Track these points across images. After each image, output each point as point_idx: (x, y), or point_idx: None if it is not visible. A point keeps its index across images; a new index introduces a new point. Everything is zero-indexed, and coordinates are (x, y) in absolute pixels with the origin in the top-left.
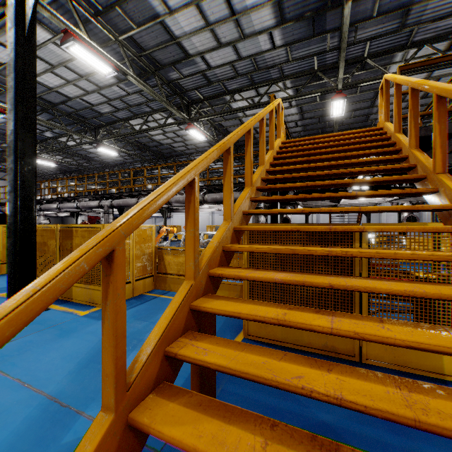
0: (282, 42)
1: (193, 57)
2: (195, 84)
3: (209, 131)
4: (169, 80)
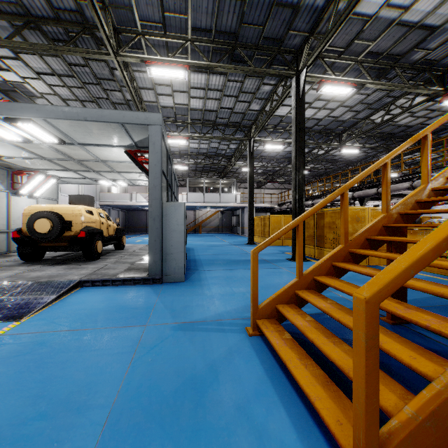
0: None
1: (441, 27)
2: None
3: None
4: (412, 63)
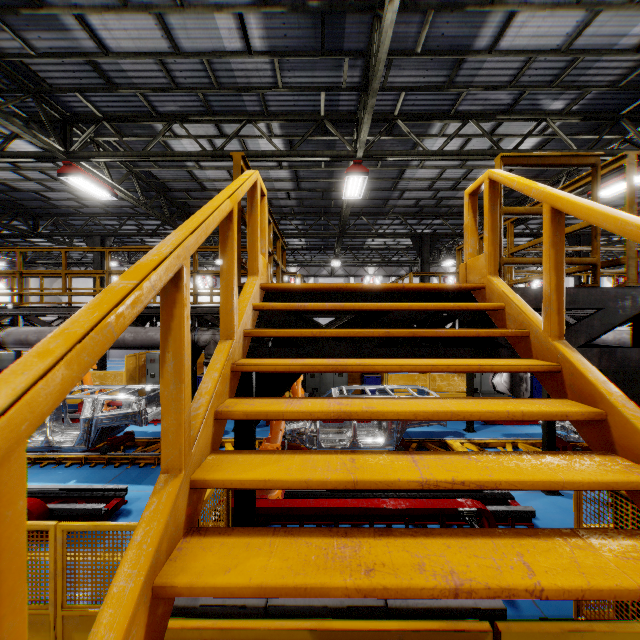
0: (265, 46)
1: (54, 11)
2: (74, 79)
3: (127, 180)
4: None
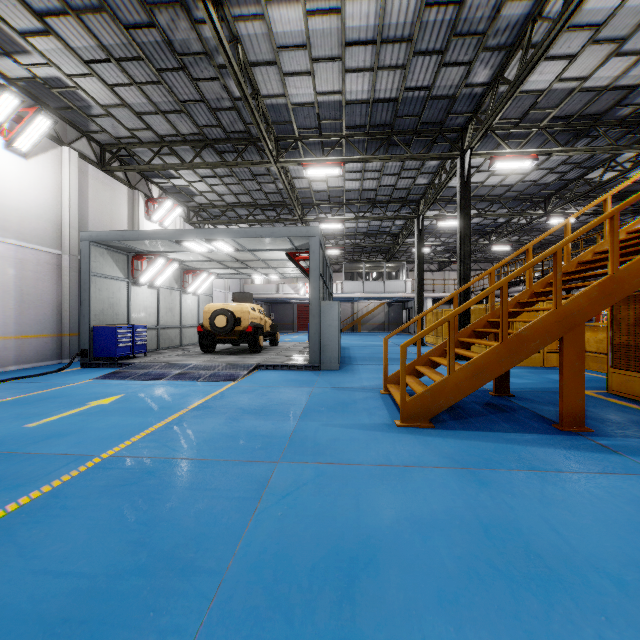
0: None
1: None
2: None
3: None
4: (621, 118)
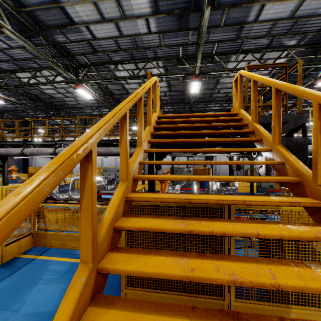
0: (156, 30)
1: (78, 25)
2: (81, 50)
3: (97, 91)
4: (56, 42)
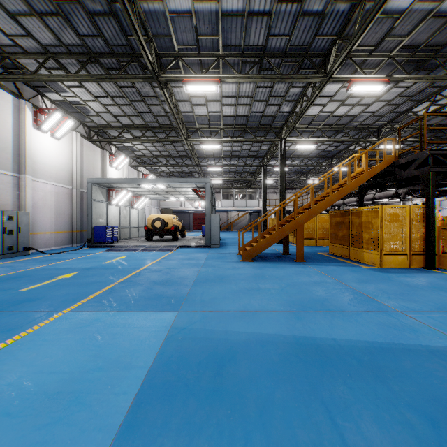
0: (412, 83)
1: (358, 115)
2: (373, 120)
3: None
4: (355, 126)
